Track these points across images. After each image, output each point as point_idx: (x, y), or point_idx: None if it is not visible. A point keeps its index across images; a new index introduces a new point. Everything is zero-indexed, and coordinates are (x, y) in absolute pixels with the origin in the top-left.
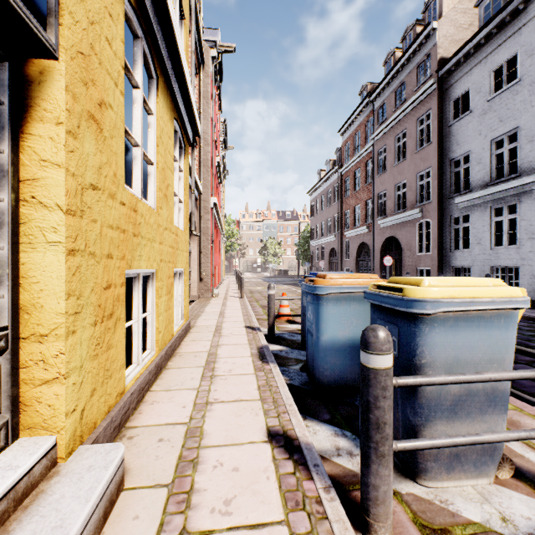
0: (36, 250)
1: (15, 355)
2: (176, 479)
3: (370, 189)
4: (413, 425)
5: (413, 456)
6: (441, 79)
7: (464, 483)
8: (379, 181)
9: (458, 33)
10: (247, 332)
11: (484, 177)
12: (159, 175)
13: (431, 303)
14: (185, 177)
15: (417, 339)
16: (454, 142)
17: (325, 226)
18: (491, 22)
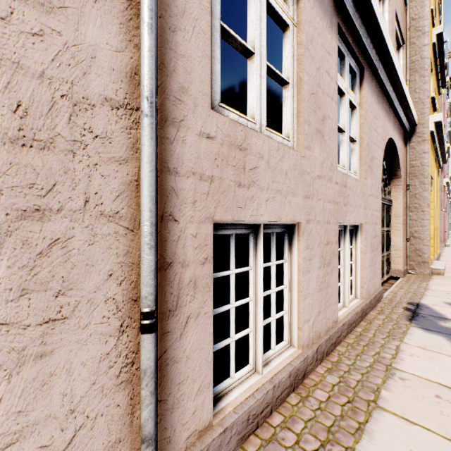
0: None
1: None
2: None
3: None
4: None
5: None
6: None
7: None
8: None
9: None
10: None
11: None
12: (436, 196)
13: None
14: (438, 186)
15: None
16: None
17: None
18: None
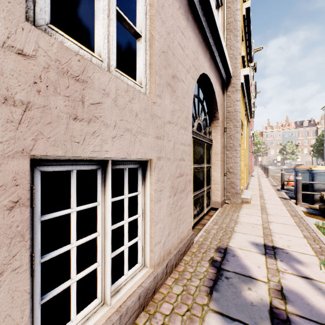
0: None
1: None
2: (260, 197)
3: None
4: (312, 194)
5: (312, 200)
6: None
7: None
8: None
9: None
10: (271, 186)
11: None
12: (246, 140)
13: (315, 170)
14: (247, 134)
15: (313, 177)
16: None
17: None
18: None
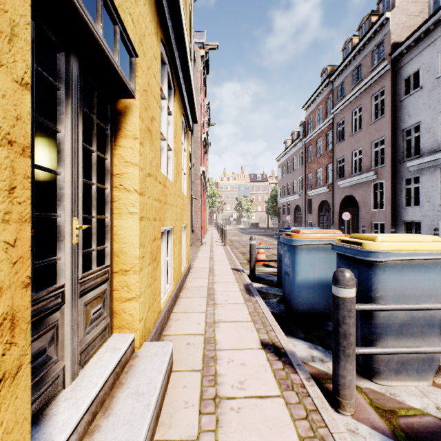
0: (122, 218)
1: (111, 282)
2: (205, 367)
3: (330, 155)
4: (369, 341)
5: (369, 363)
6: (394, 61)
7: (408, 384)
8: (338, 149)
9: (409, 20)
10: (233, 273)
11: (433, 144)
12: (175, 158)
13: (383, 254)
14: (187, 155)
15: (372, 279)
16: (405, 114)
17: (291, 187)
18: (439, 11)
